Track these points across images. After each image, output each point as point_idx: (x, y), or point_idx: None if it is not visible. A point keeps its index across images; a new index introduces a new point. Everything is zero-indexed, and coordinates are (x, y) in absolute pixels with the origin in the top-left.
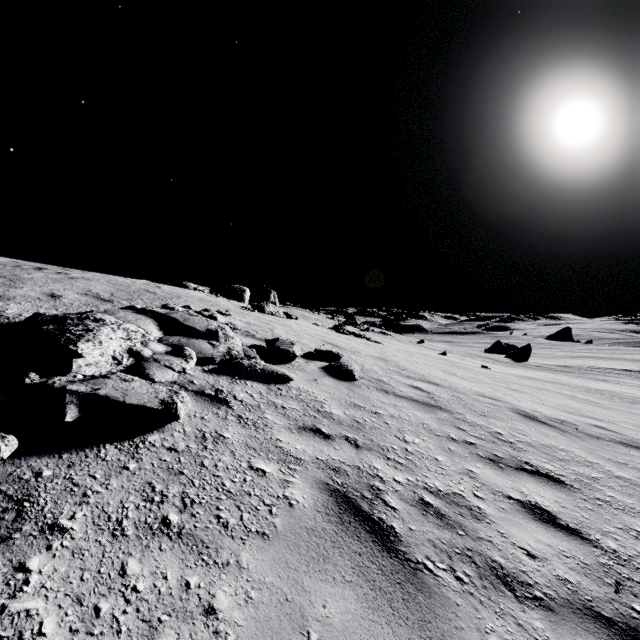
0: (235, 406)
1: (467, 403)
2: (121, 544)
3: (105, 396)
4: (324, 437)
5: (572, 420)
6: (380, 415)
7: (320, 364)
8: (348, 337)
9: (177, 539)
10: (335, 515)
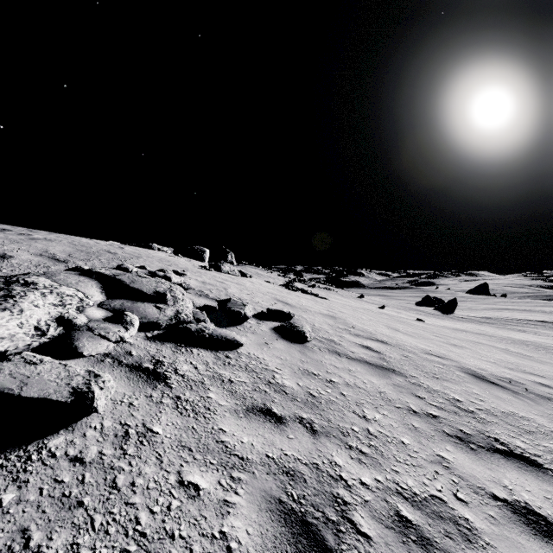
0: (174, 383)
1: (417, 363)
2: None
3: None
4: (276, 421)
5: (517, 378)
6: (335, 384)
7: (272, 324)
8: (298, 294)
9: None
10: None
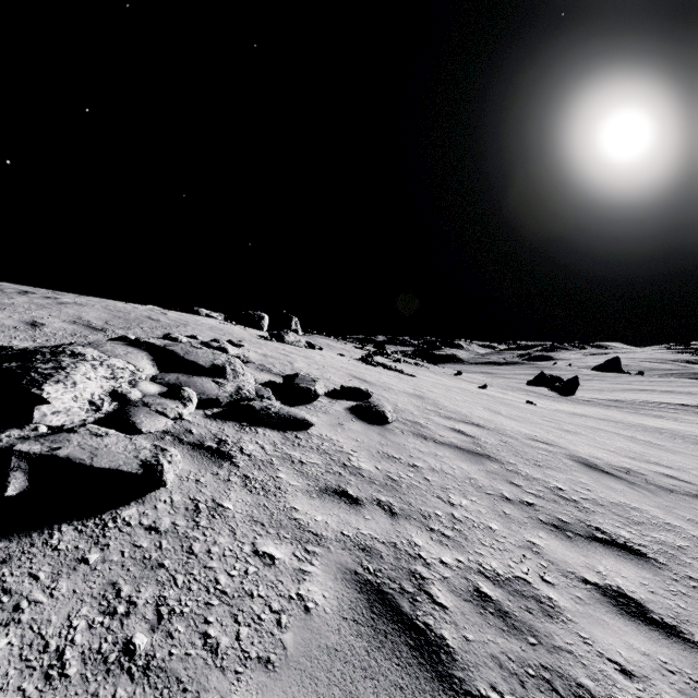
0: (241, 462)
1: (518, 450)
2: (56, 693)
3: (66, 458)
4: (351, 502)
5: (638, 468)
6: (419, 469)
7: (347, 404)
8: (378, 370)
9: (141, 678)
10: (366, 623)
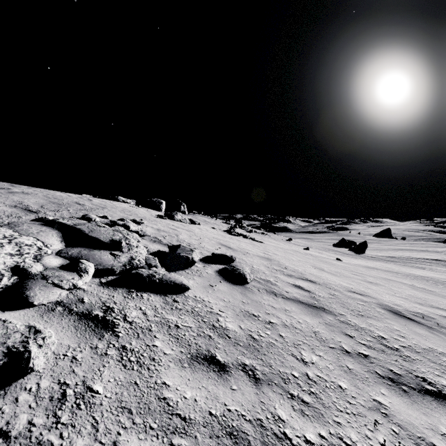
0: (122, 331)
1: (343, 301)
2: None
3: None
4: (219, 370)
5: (428, 313)
6: (274, 325)
7: (216, 267)
8: (238, 238)
9: None
10: None
